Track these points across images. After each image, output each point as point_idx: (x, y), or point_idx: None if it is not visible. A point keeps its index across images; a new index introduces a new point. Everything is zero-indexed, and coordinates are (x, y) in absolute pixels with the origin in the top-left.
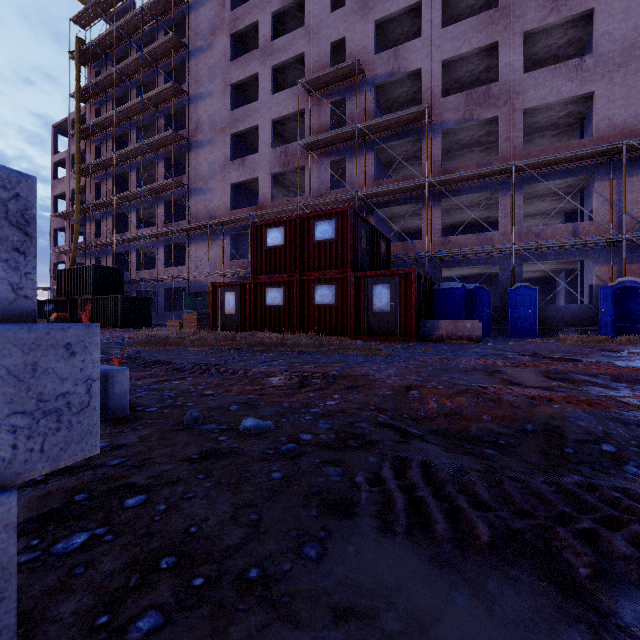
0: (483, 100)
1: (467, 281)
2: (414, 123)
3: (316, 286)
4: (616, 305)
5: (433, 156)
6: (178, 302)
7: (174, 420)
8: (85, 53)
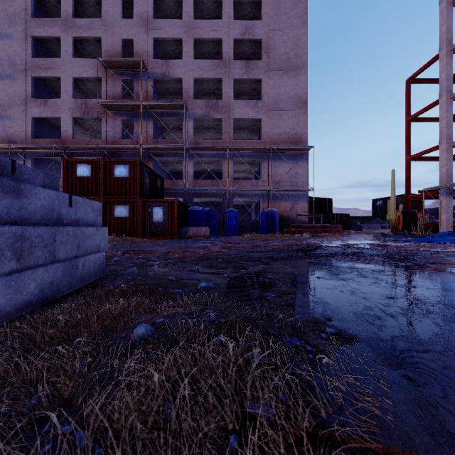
0: (215, 107)
1: (209, 205)
2: (178, 109)
3: (115, 205)
4: (268, 220)
5: (189, 132)
6: None
7: None
8: None
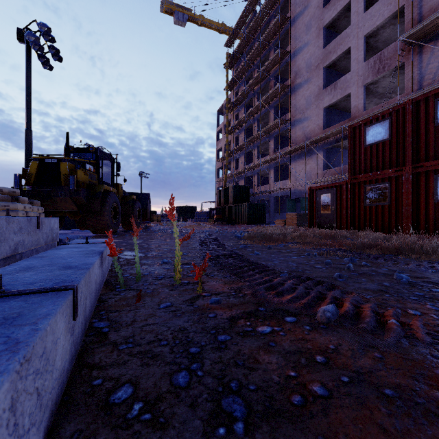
0: None
1: None
2: None
3: (438, 177)
4: None
5: None
6: (283, 206)
7: None
8: (230, 61)
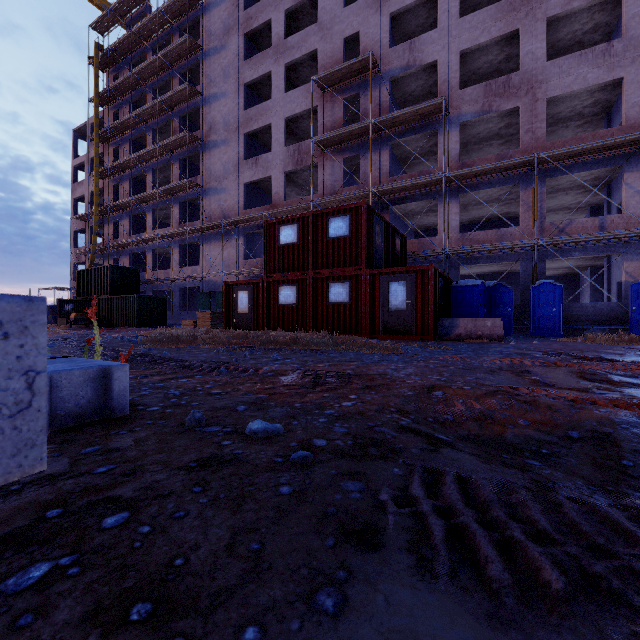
0: (503, 91)
1: (485, 279)
2: (430, 117)
3: (330, 284)
4: None
5: (450, 150)
6: (193, 302)
7: (175, 421)
8: (103, 58)
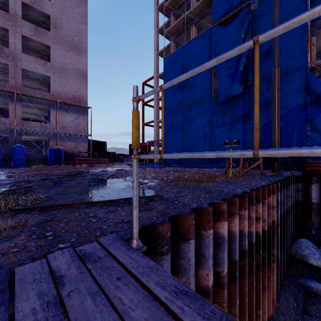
0: None
1: None
2: None
3: None
4: (56, 155)
5: None
6: None
7: None
8: None
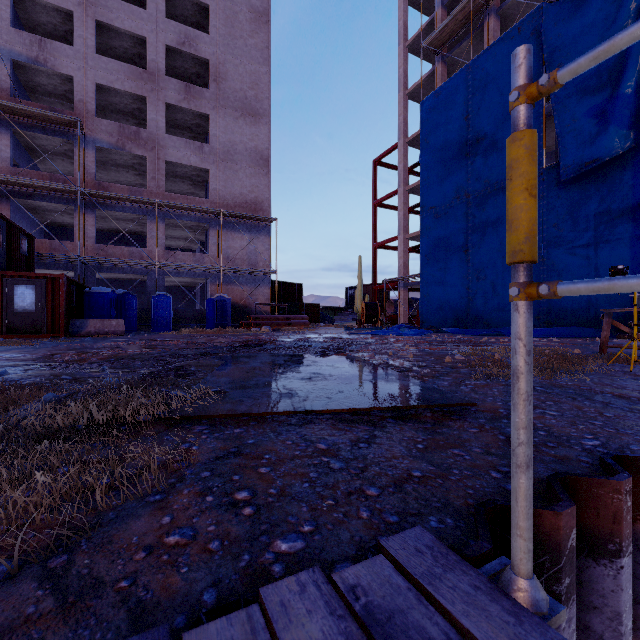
0: (135, 138)
1: (124, 284)
2: (65, 126)
3: None
4: (218, 310)
5: (87, 166)
6: None
7: None
8: None
